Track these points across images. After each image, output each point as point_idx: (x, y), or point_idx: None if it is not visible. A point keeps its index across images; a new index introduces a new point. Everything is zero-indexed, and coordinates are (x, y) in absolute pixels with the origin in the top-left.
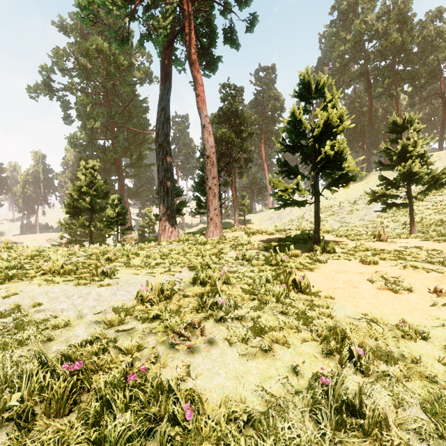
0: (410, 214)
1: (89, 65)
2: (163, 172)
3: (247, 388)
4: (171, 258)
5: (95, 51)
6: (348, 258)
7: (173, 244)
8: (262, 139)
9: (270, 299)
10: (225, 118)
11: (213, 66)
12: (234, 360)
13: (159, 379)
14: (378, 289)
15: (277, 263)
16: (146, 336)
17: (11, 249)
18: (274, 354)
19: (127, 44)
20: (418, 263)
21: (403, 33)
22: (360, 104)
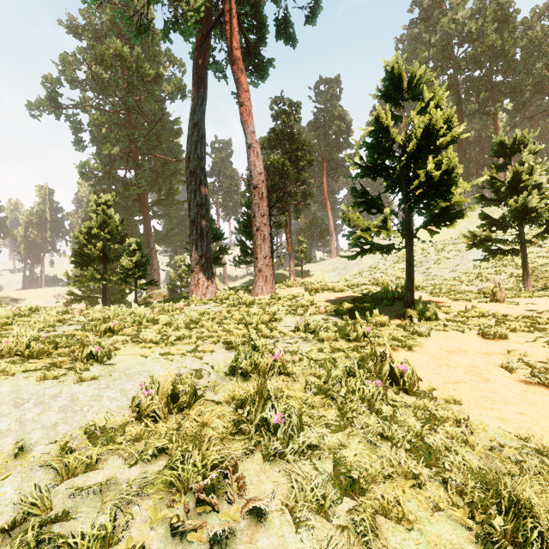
0: (522, 264)
1: (106, 75)
2: (196, 208)
3: None
4: (201, 327)
5: (113, 56)
6: (459, 328)
7: (209, 305)
8: (324, 169)
9: (357, 407)
10: (277, 141)
11: (262, 72)
12: None
13: None
14: (525, 384)
15: (358, 338)
16: (133, 501)
17: None
18: (384, 546)
19: (145, 33)
20: None
21: (502, 35)
22: None
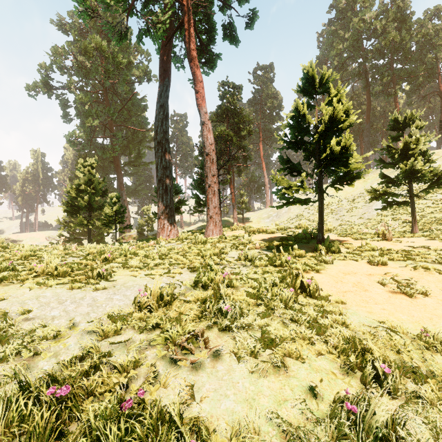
0: (411, 213)
1: (88, 63)
2: (162, 170)
3: (260, 414)
4: (170, 258)
5: (94, 49)
6: (354, 258)
7: (172, 243)
8: (260, 137)
9: (278, 304)
10: (224, 116)
11: (212, 63)
12: (243, 378)
13: (159, 407)
14: (391, 293)
15: (281, 264)
16: (144, 349)
17: (6, 249)
18: (288, 370)
19: (125, 39)
20: (428, 264)
21: (401, 32)
22: (358, 103)
